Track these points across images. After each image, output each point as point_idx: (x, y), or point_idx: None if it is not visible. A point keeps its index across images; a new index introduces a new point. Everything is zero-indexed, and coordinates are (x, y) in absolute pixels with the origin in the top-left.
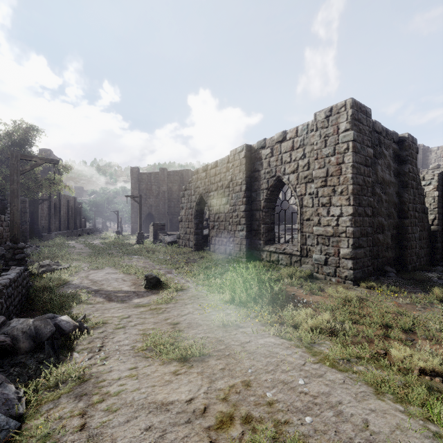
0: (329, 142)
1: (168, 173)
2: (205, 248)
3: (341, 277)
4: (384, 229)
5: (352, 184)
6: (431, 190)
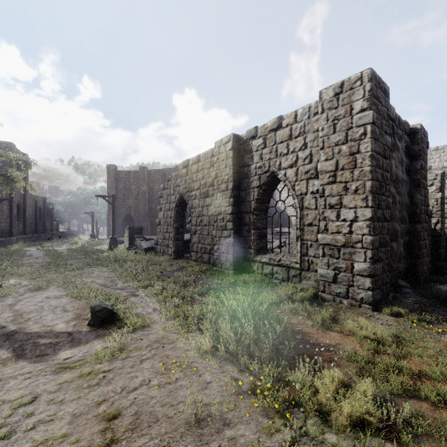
0: (340, 127)
1: (149, 172)
2: (187, 255)
3: (356, 299)
4: (397, 236)
5: (371, 179)
6: (434, 191)
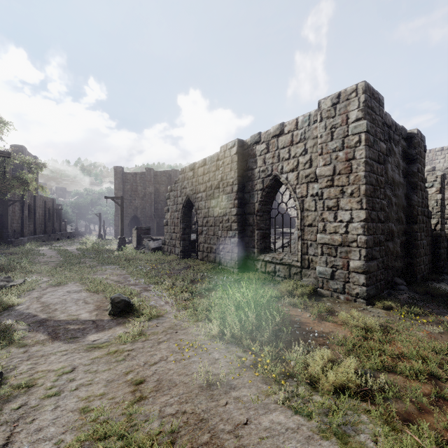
0: (337, 135)
1: (155, 173)
2: (193, 255)
3: (351, 294)
4: (394, 236)
5: (365, 184)
6: (434, 193)
